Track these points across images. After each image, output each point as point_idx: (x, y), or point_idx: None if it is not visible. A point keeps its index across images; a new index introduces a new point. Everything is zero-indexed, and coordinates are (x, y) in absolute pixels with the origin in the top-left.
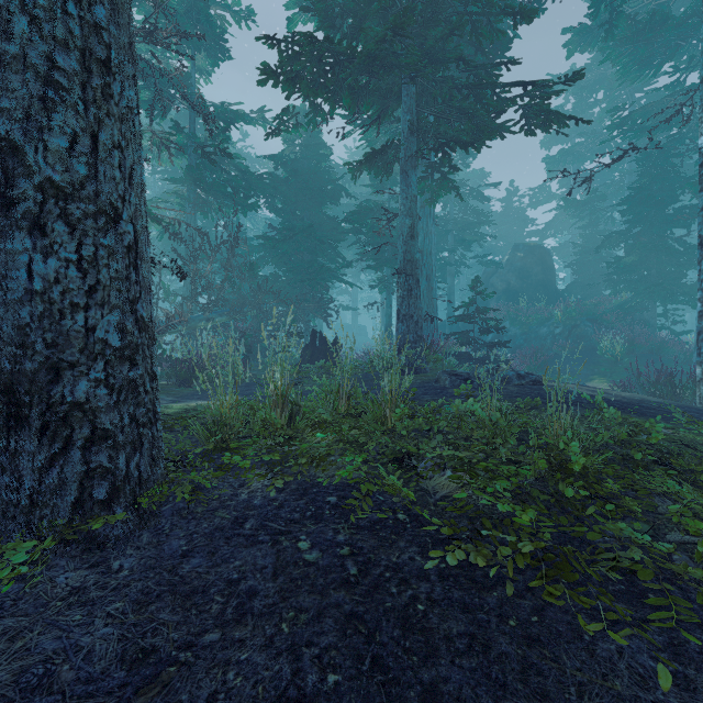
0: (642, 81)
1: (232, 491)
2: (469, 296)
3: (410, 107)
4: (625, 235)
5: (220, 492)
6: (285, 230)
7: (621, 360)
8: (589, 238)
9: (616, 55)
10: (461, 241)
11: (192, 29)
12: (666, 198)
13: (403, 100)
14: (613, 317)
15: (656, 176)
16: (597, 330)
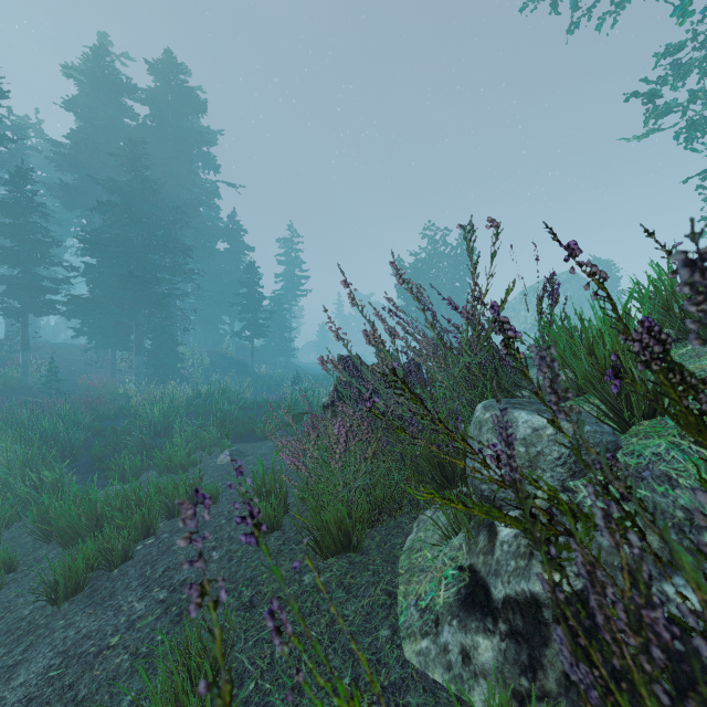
0: None
1: None
2: None
3: None
4: None
5: None
6: None
7: None
8: None
9: None
10: None
11: None
12: None
13: None
14: None
15: None
16: None
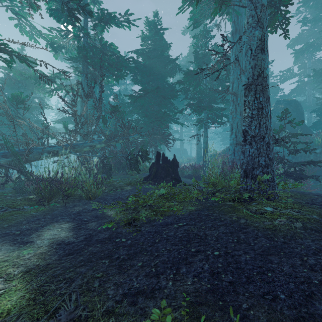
0: None
1: None
2: None
3: None
4: None
5: None
6: (142, 90)
7: None
8: None
9: None
10: None
11: None
12: None
13: None
14: None
15: None
16: None
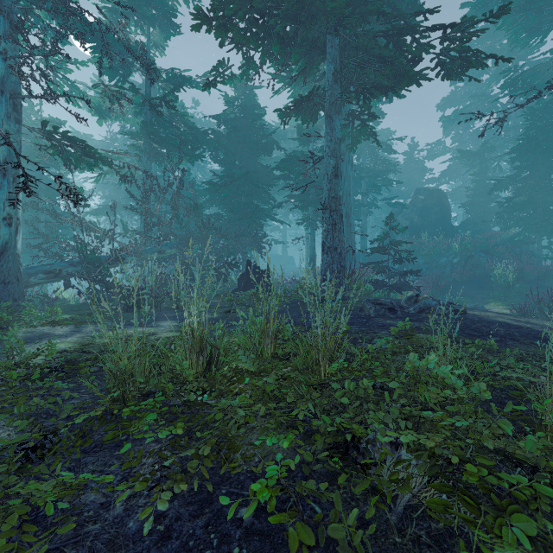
0: (526, 51)
1: (104, 496)
2: (377, 232)
3: (334, 57)
4: (514, 179)
5: (58, 533)
6: (225, 176)
7: (512, 286)
8: (480, 183)
9: (510, 22)
10: (373, 185)
11: (147, 6)
12: (550, 147)
13: (328, 51)
14: (503, 249)
15: (543, 127)
16: (489, 259)
